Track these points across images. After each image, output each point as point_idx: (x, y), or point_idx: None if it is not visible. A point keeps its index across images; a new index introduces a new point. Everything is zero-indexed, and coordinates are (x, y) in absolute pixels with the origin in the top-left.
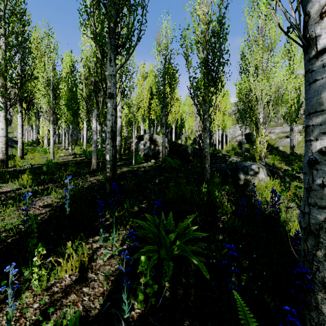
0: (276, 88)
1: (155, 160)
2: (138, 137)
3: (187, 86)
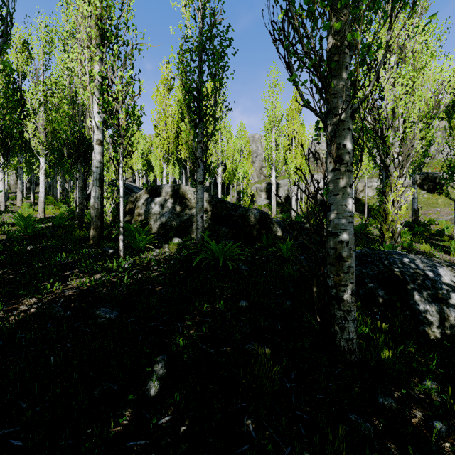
0: (432, 93)
1: (182, 236)
2: (151, 190)
3: (271, 21)
